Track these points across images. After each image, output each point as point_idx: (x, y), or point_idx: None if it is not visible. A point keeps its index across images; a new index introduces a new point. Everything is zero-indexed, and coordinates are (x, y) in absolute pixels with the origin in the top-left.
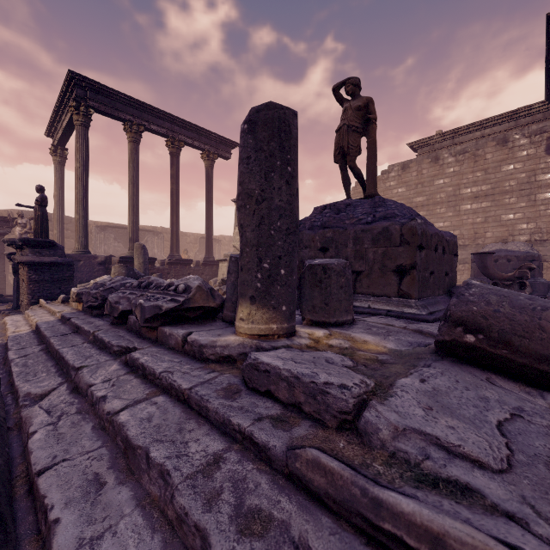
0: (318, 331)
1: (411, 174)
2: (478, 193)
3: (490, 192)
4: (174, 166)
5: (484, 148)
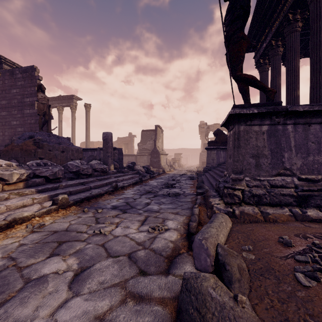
0: None
1: None
2: None
3: None
4: None
5: None
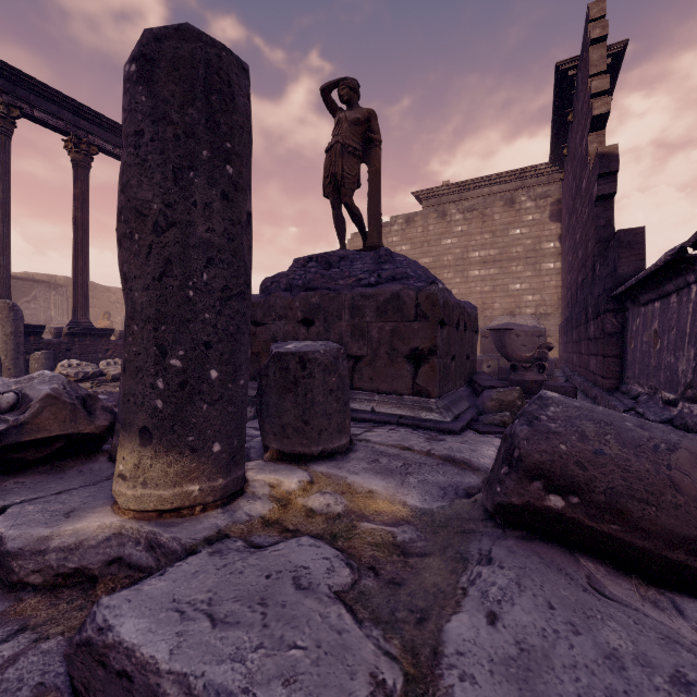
0: (289, 478)
1: (416, 230)
2: (486, 258)
3: (498, 258)
4: (79, 181)
5: (492, 207)
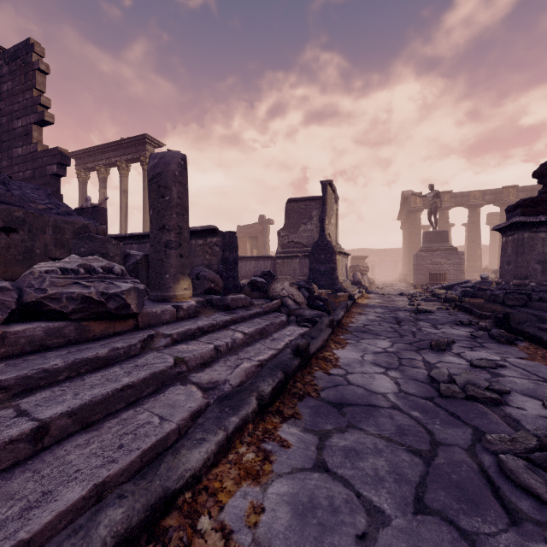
0: None
1: None
2: None
3: None
4: None
5: None
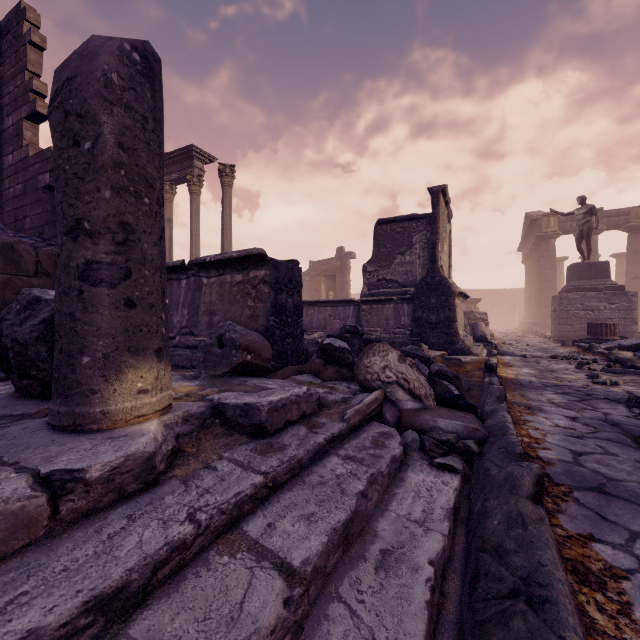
0: None
1: None
2: None
3: None
4: None
5: None
